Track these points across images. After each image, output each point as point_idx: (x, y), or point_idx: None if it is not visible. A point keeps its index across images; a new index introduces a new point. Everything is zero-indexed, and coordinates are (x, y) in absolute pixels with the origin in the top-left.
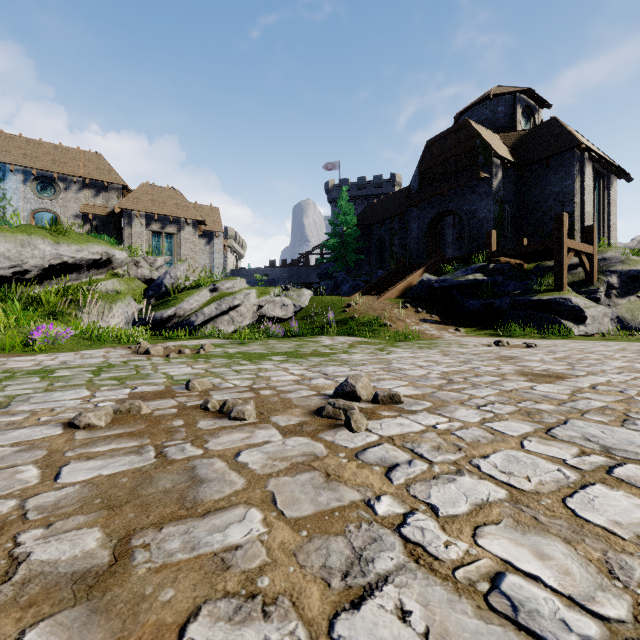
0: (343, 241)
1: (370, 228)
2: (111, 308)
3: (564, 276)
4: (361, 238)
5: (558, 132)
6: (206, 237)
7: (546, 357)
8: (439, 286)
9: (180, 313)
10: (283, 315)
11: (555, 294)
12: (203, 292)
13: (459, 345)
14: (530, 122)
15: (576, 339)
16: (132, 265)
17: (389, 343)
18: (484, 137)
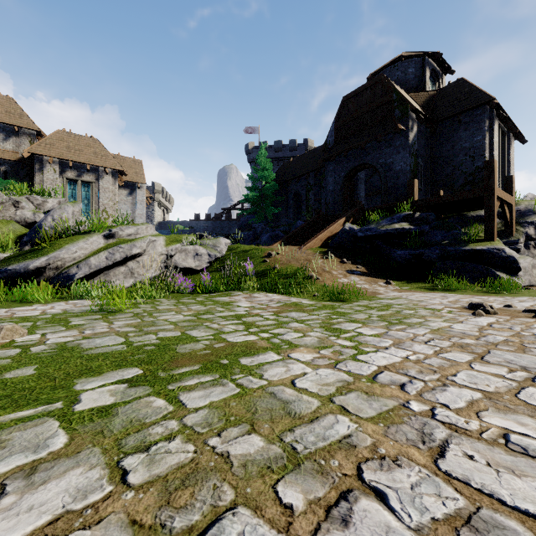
0: (262, 195)
1: (287, 183)
2: None
3: (495, 225)
4: (279, 193)
5: (468, 90)
6: (128, 188)
7: None
8: (364, 235)
9: (56, 264)
10: (196, 266)
11: (487, 244)
12: (94, 238)
13: (429, 311)
14: (435, 86)
15: (532, 295)
16: (9, 205)
17: (329, 307)
18: (400, 91)
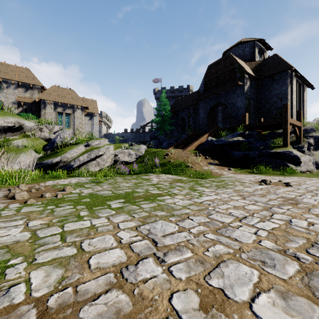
0: (163, 119)
1: (177, 112)
2: (16, 157)
3: (288, 138)
4: (172, 117)
5: (278, 61)
6: (89, 116)
7: (318, 199)
8: (218, 144)
9: (64, 160)
10: (129, 160)
11: (283, 149)
12: (80, 147)
13: (240, 183)
14: (261, 57)
15: (301, 176)
16: (38, 130)
17: (195, 181)
18: (240, 63)
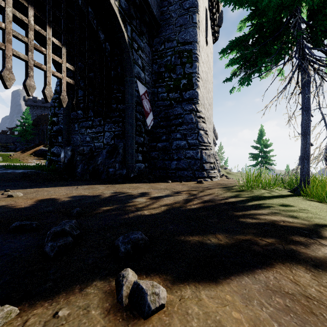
0: (25, 129)
1: (38, 125)
2: None
3: None
4: (35, 128)
5: None
6: None
7: None
8: (43, 151)
9: None
10: None
11: None
12: None
13: None
14: None
15: None
16: None
17: None
18: None
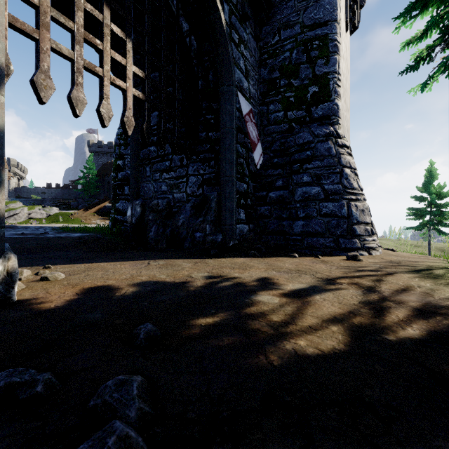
0: (88, 181)
1: (104, 176)
2: None
3: None
4: (100, 180)
5: None
6: None
7: None
8: (109, 208)
9: None
10: (41, 217)
11: None
12: None
13: None
14: None
15: None
16: None
17: None
18: None
